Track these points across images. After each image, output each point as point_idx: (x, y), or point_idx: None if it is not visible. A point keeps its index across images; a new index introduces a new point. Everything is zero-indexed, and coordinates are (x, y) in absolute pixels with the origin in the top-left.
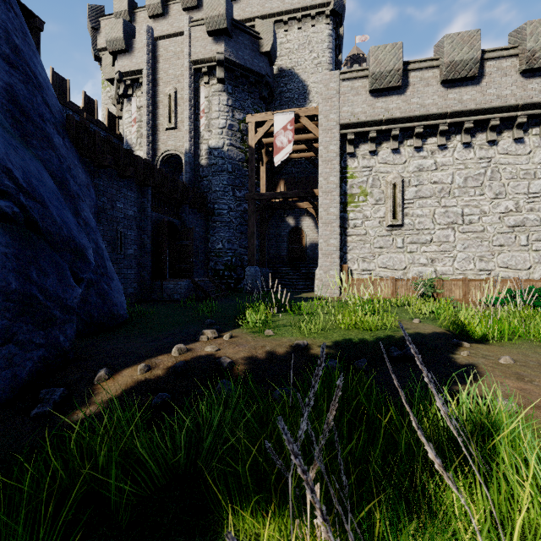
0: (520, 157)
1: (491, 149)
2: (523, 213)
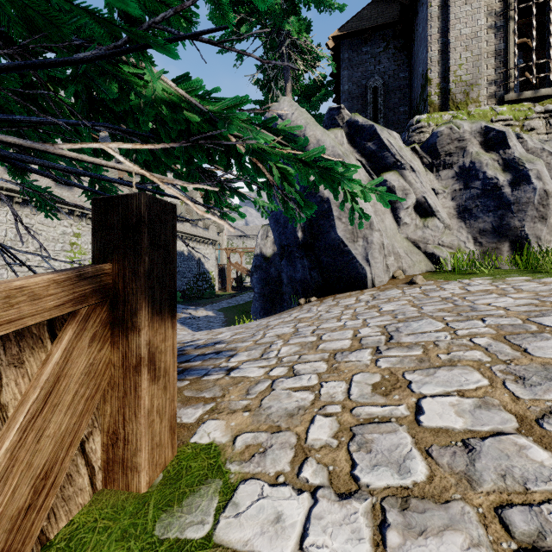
0: (50, 228)
1: (34, 219)
2: (52, 262)
